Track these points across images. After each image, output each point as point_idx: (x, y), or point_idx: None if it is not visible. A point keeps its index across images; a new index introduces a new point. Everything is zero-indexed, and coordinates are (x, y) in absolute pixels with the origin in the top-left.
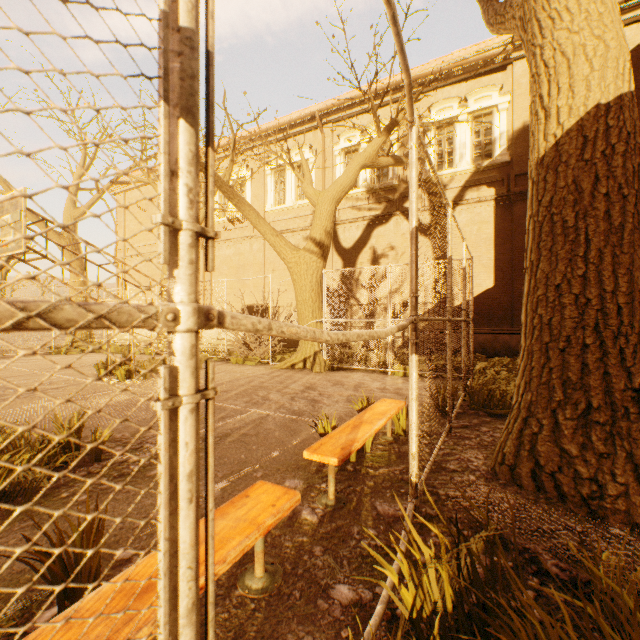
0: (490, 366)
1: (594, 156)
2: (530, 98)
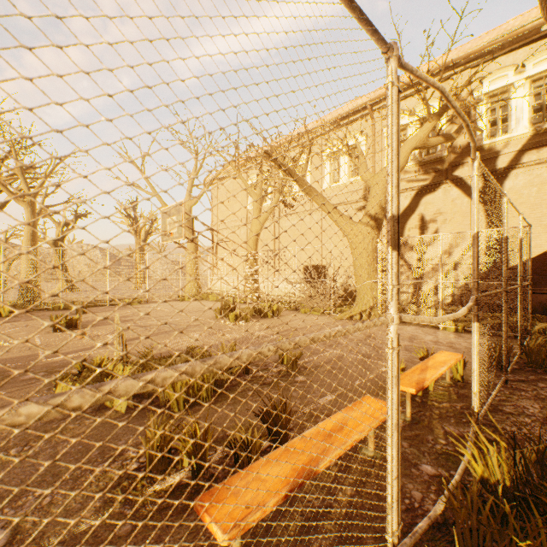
0: None
1: None
2: None
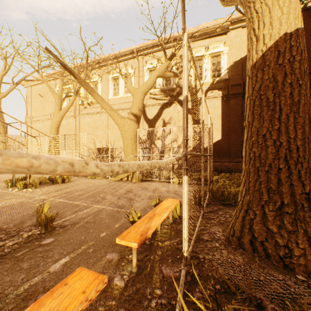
0: (220, 178)
1: (284, 62)
2: (247, 31)
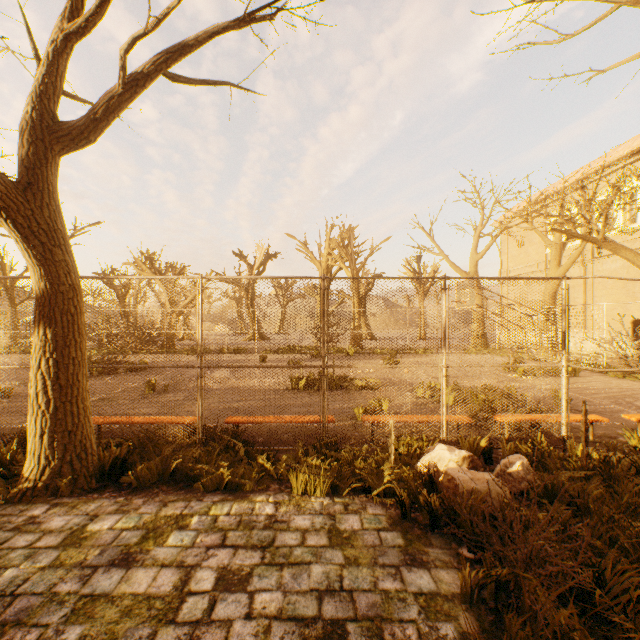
0: None
1: None
2: None
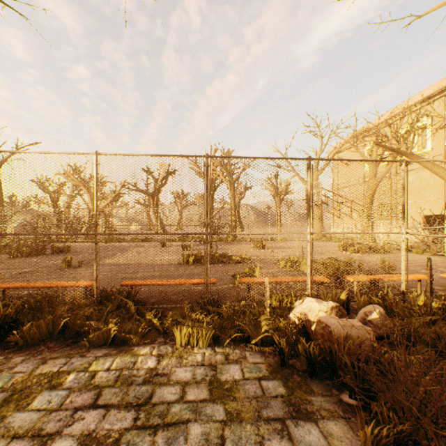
0: None
1: None
2: None
